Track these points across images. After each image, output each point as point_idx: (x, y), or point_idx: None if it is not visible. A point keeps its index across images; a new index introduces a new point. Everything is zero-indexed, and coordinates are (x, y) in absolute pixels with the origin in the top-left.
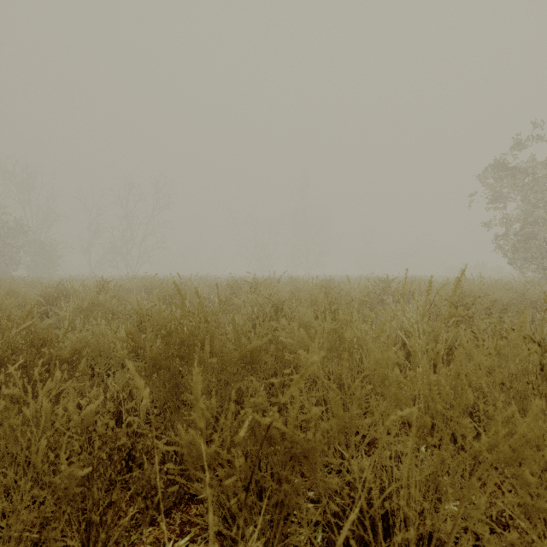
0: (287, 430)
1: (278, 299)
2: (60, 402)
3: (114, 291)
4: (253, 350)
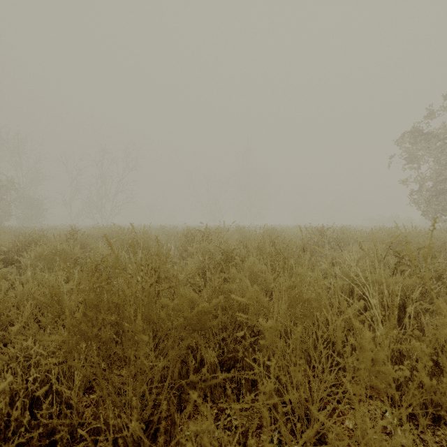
0: None
1: (227, 248)
2: None
3: (80, 239)
4: (200, 315)
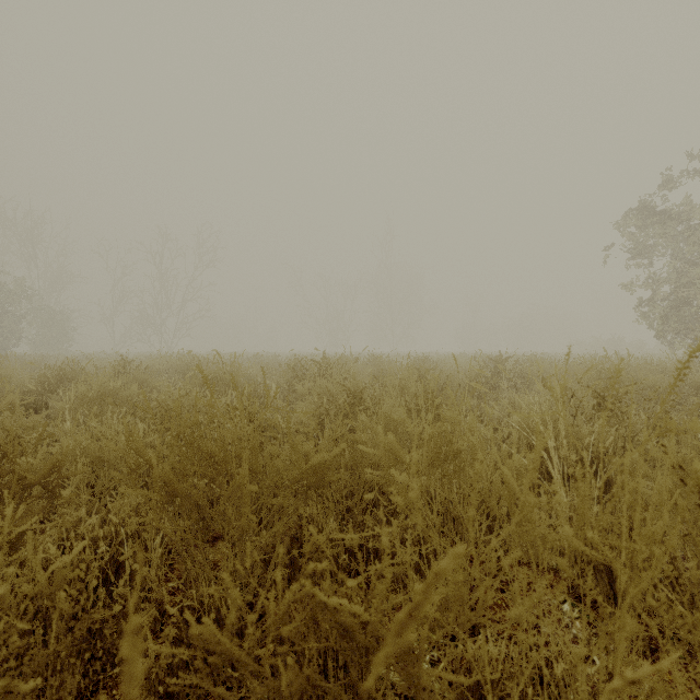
0: (370, 618)
1: (355, 386)
2: (41, 537)
3: (136, 373)
4: (317, 468)
